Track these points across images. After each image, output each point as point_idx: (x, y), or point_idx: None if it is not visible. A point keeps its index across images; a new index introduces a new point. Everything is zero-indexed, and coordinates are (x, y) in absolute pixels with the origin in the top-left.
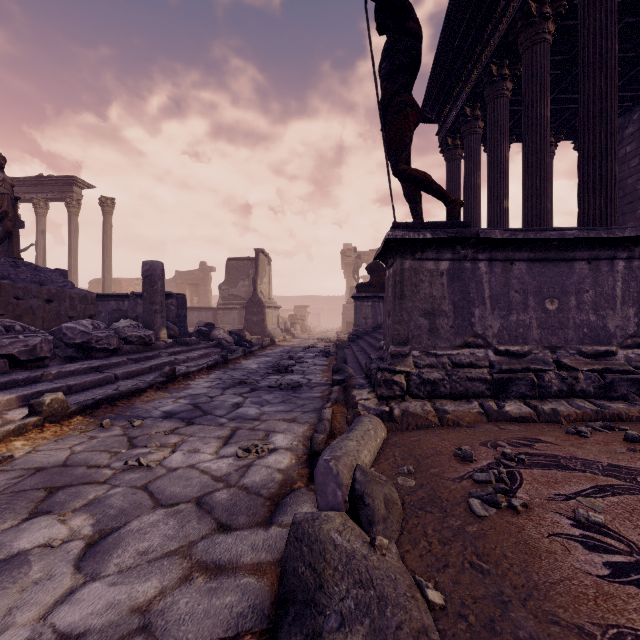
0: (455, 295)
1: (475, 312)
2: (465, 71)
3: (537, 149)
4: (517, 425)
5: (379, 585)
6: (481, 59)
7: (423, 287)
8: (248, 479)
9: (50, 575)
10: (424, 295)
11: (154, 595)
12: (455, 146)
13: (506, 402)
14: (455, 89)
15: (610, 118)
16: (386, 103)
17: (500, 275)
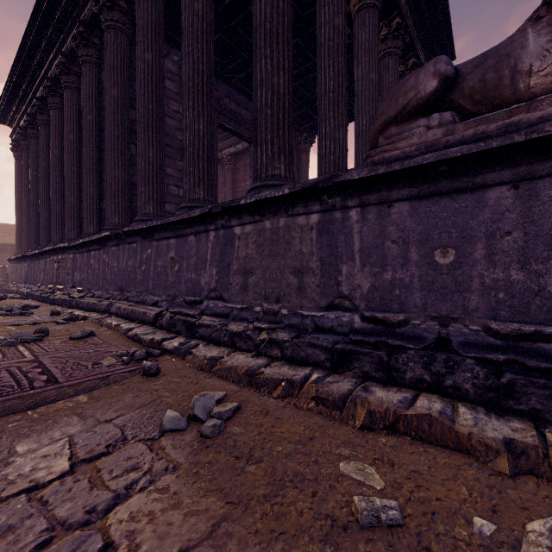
0: None
1: None
2: None
3: None
4: None
5: None
6: None
7: None
8: None
9: None
10: None
11: None
12: None
13: None
14: None
15: None
16: None
17: None
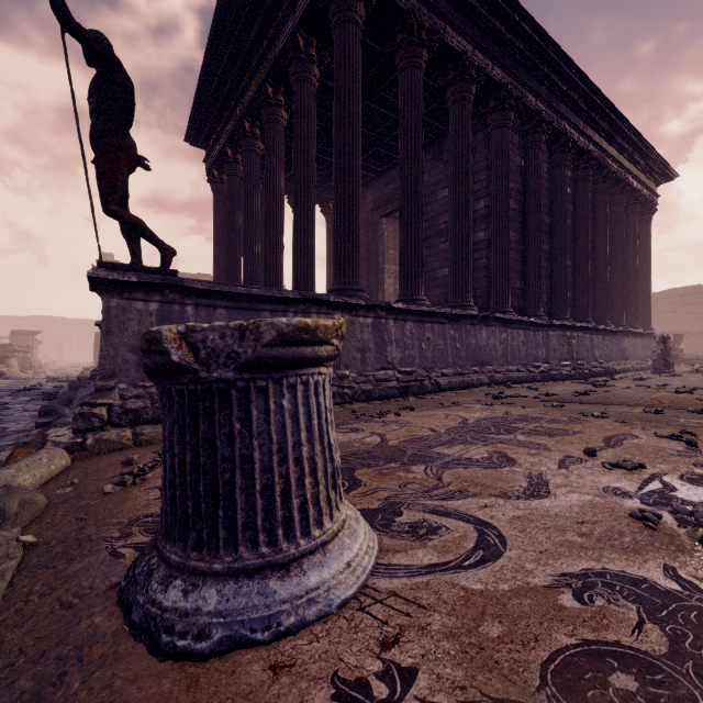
0: None
1: None
2: (226, 113)
3: (274, 210)
4: None
5: None
6: (237, 110)
7: (132, 325)
8: None
9: None
10: (133, 332)
11: None
12: (222, 180)
13: None
14: (219, 125)
15: (310, 205)
16: (95, 139)
17: (205, 318)
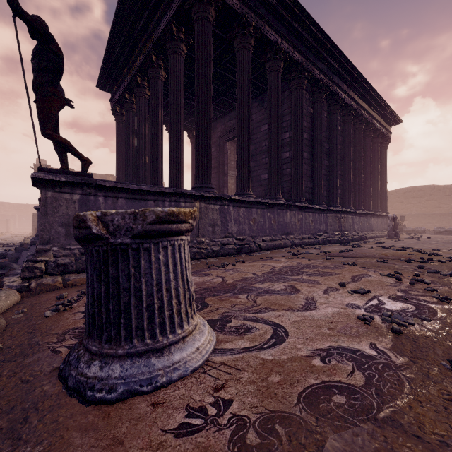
0: None
1: None
2: (125, 70)
3: (157, 135)
4: None
5: None
6: (132, 69)
7: (62, 209)
8: None
9: None
10: (62, 214)
11: None
12: (122, 114)
13: None
14: (120, 78)
15: (180, 133)
16: (36, 86)
17: (111, 205)
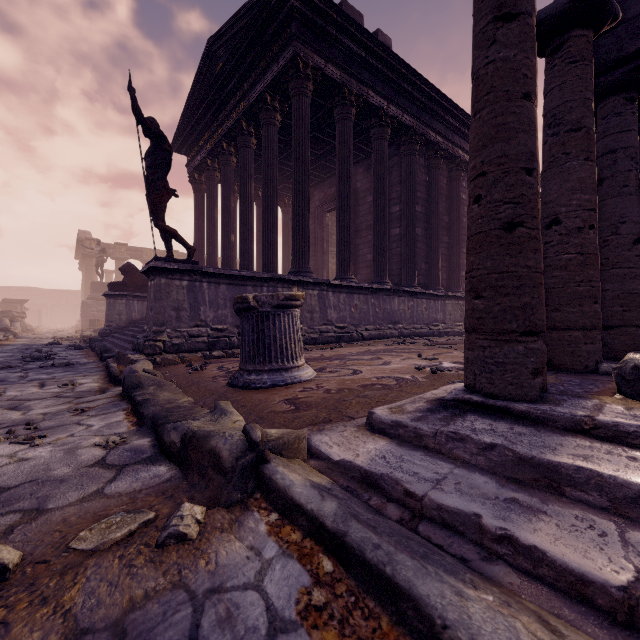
0: (191, 299)
1: (201, 309)
2: (207, 133)
3: (247, 212)
4: (217, 359)
5: (159, 380)
6: (217, 134)
7: (173, 294)
8: (78, 390)
9: (5, 413)
10: (174, 299)
11: (68, 407)
12: (201, 181)
13: (215, 352)
14: (200, 140)
15: (275, 211)
16: (150, 182)
17: (214, 290)
